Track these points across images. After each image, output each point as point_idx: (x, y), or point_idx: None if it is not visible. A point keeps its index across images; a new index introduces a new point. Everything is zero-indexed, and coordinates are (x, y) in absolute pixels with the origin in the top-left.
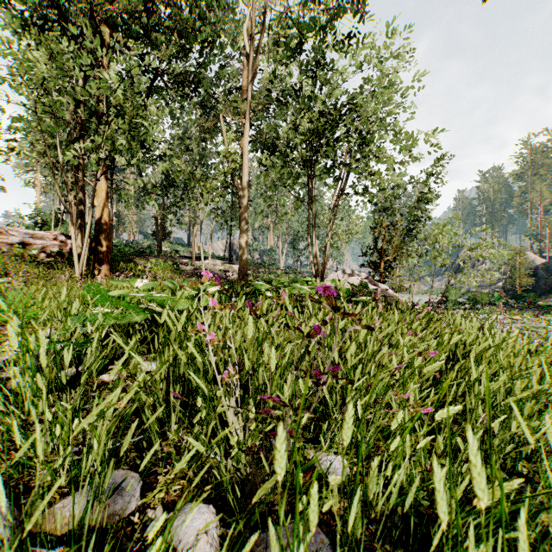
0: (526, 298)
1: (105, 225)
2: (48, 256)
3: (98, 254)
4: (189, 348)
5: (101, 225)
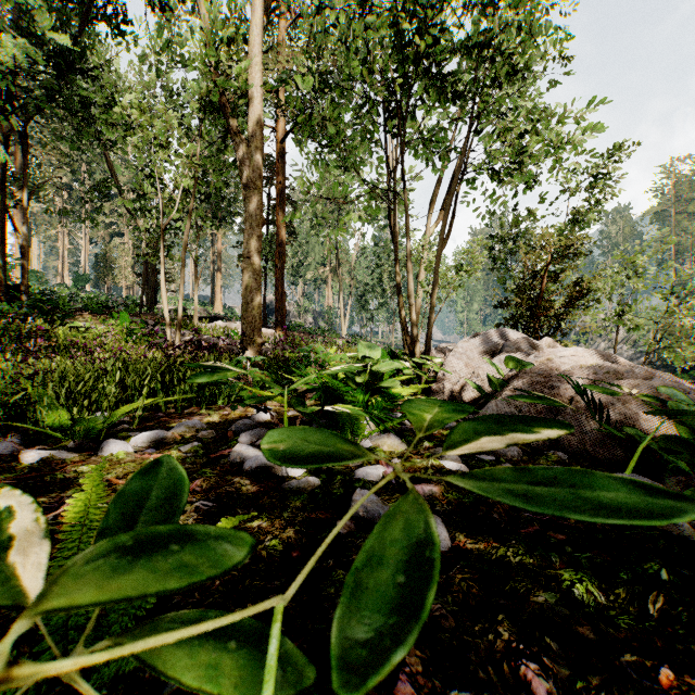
0: None
1: None
2: None
3: None
4: None
5: None
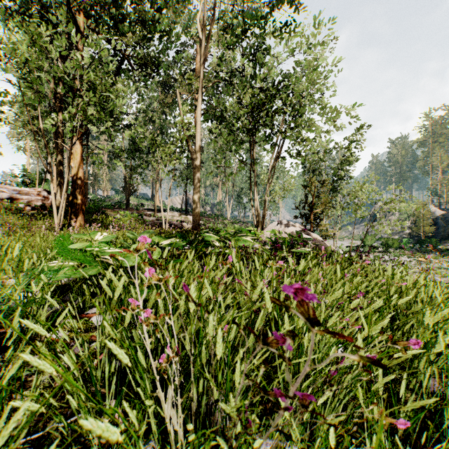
0: (429, 243)
1: (80, 183)
2: (33, 209)
3: (74, 207)
4: (127, 318)
5: (77, 183)
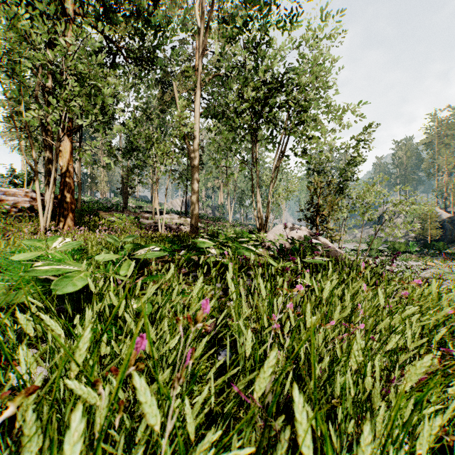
0: (436, 247)
1: (70, 183)
2: (20, 211)
3: (63, 209)
4: None
5: (66, 183)
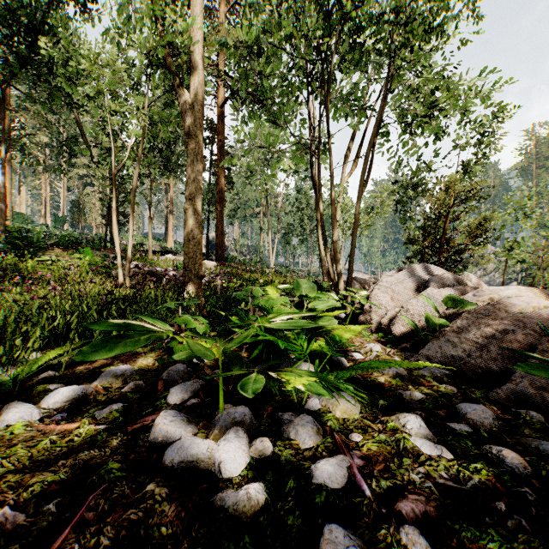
0: None
1: None
2: None
3: None
4: None
5: None
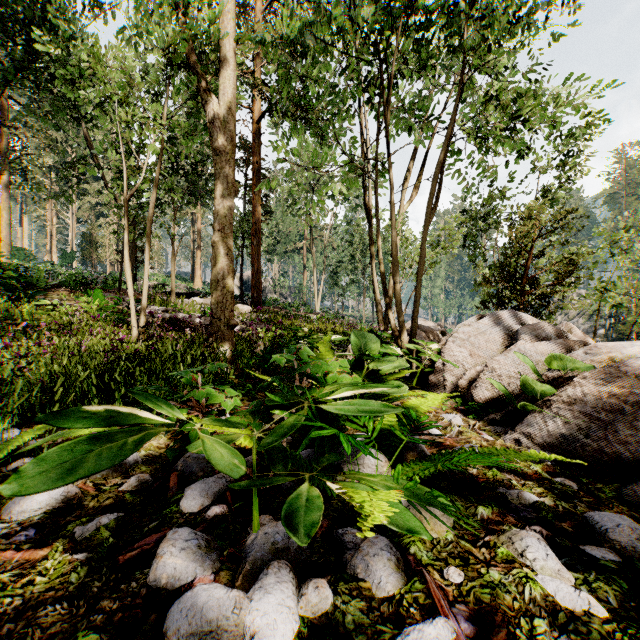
0: None
1: None
2: None
3: None
4: None
5: None
